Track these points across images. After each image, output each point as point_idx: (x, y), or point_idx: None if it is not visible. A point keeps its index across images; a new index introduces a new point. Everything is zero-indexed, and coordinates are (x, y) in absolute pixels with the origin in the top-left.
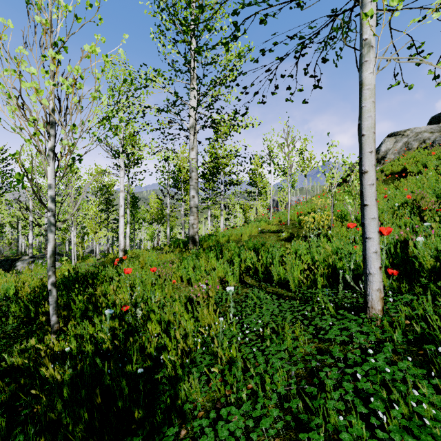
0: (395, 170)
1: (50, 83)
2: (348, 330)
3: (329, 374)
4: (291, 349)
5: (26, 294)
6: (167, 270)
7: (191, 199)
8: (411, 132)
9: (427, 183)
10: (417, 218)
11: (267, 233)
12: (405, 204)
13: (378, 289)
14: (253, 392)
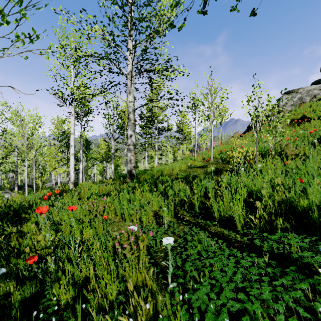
0: (296, 117)
1: None
2: None
3: None
4: None
5: None
6: (98, 205)
7: (128, 138)
8: (303, 90)
9: None
10: None
11: (194, 168)
12: None
13: None
14: None
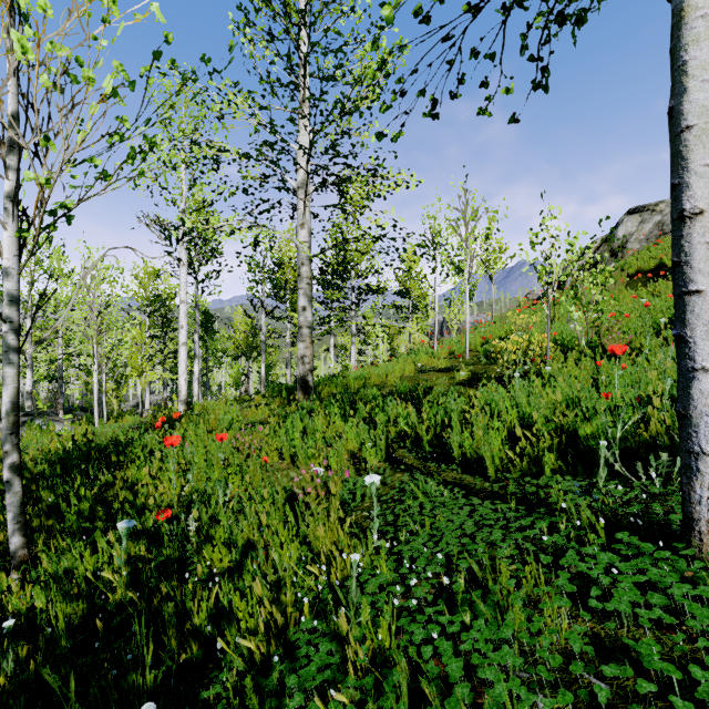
0: (645, 267)
1: None
2: (650, 584)
3: None
4: (528, 638)
5: None
6: (252, 438)
7: (299, 313)
8: (667, 206)
9: None
10: None
11: (431, 372)
12: None
13: None
14: None
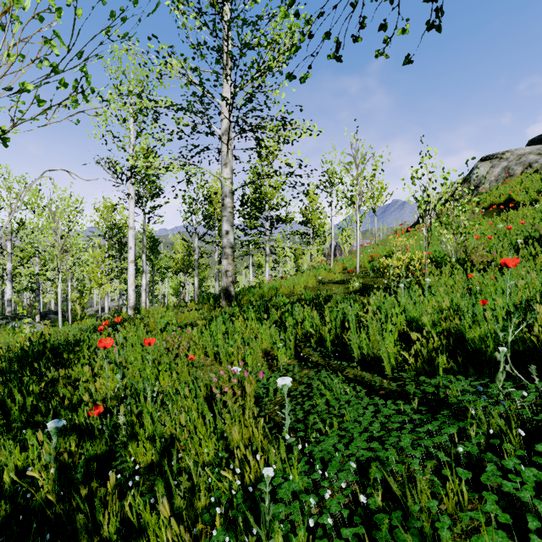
0: (497, 201)
1: None
2: None
3: None
4: None
5: None
6: (181, 339)
7: (223, 236)
8: (512, 154)
9: None
10: None
11: (329, 284)
12: (530, 241)
13: None
14: None
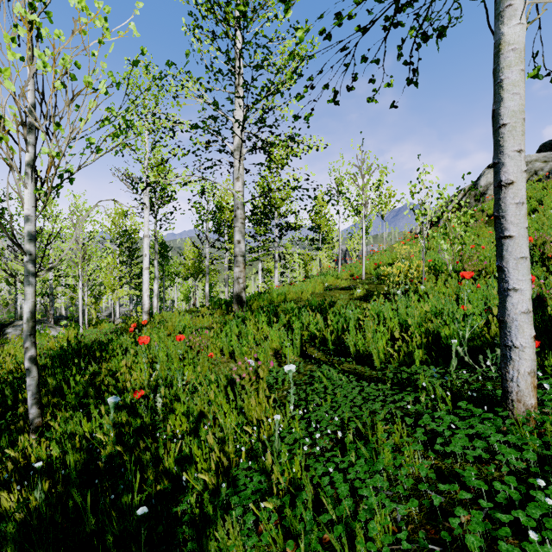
0: None
1: (17, 55)
2: (479, 436)
3: (463, 520)
4: (392, 469)
5: (3, 373)
6: (201, 339)
7: (235, 245)
8: None
9: (547, 224)
10: (542, 267)
11: (336, 290)
12: None
13: (528, 370)
14: (333, 549)
